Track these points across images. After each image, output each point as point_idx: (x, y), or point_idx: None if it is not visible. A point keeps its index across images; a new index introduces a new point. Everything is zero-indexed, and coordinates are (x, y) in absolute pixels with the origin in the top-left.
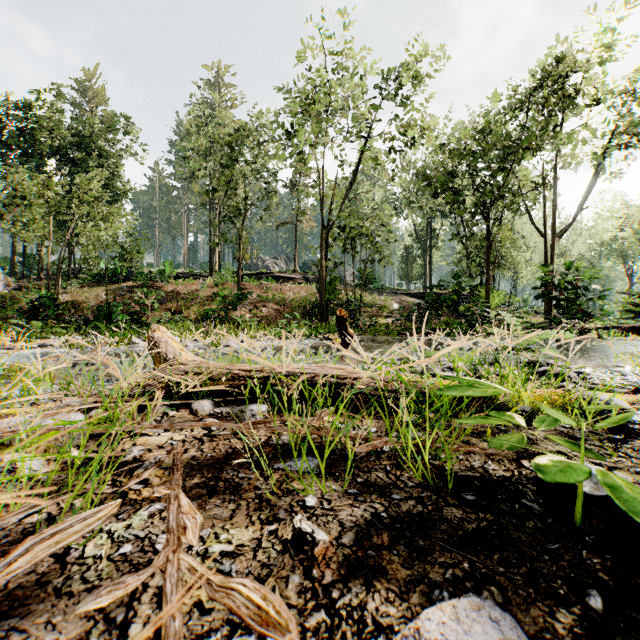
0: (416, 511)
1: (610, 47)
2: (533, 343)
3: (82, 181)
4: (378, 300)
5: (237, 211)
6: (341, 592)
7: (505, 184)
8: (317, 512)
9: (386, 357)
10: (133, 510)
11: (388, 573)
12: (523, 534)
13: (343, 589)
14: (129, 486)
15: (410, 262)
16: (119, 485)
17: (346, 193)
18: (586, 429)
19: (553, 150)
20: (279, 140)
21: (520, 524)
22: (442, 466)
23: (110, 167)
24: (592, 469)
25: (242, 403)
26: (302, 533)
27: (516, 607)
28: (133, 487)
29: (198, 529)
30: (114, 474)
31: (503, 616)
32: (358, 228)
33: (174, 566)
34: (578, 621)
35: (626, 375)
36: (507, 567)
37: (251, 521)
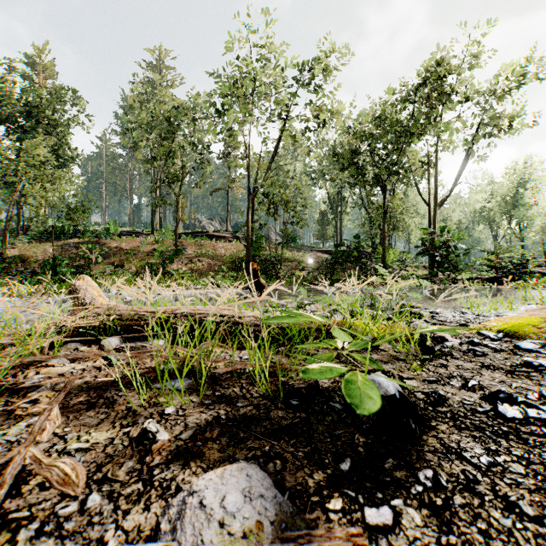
0: (250, 414)
1: (477, 56)
2: (399, 289)
3: (30, 147)
4: (297, 256)
5: (175, 178)
6: (161, 470)
7: (399, 162)
8: (171, 418)
9: (289, 302)
10: (15, 422)
11: (205, 456)
12: (321, 425)
13: (164, 468)
14: (20, 405)
15: (325, 224)
16: (11, 405)
17: (269, 165)
18: (410, 352)
19: (434, 136)
20: (211, 118)
21: (322, 419)
22: (287, 382)
23: (58, 135)
24: (379, 377)
25: (147, 339)
26: (145, 431)
27: (288, 472)
28: (23, 406)
29: (53, 430)
30: (10, 397)
31: (257, 473)
32: (281, 195)
33: (22, 456)
34: (326, 478)
35: (465, 314)
36: (297, 448)
37: (113, 426)
